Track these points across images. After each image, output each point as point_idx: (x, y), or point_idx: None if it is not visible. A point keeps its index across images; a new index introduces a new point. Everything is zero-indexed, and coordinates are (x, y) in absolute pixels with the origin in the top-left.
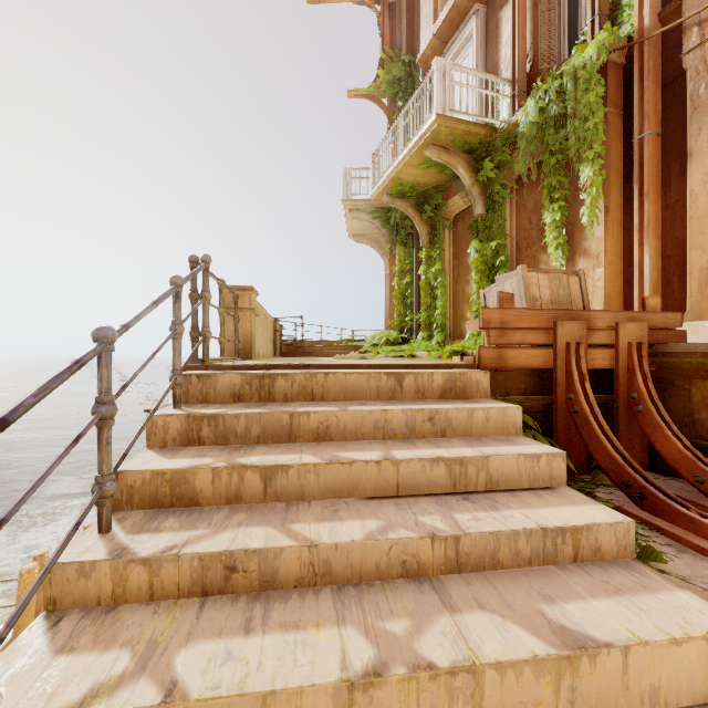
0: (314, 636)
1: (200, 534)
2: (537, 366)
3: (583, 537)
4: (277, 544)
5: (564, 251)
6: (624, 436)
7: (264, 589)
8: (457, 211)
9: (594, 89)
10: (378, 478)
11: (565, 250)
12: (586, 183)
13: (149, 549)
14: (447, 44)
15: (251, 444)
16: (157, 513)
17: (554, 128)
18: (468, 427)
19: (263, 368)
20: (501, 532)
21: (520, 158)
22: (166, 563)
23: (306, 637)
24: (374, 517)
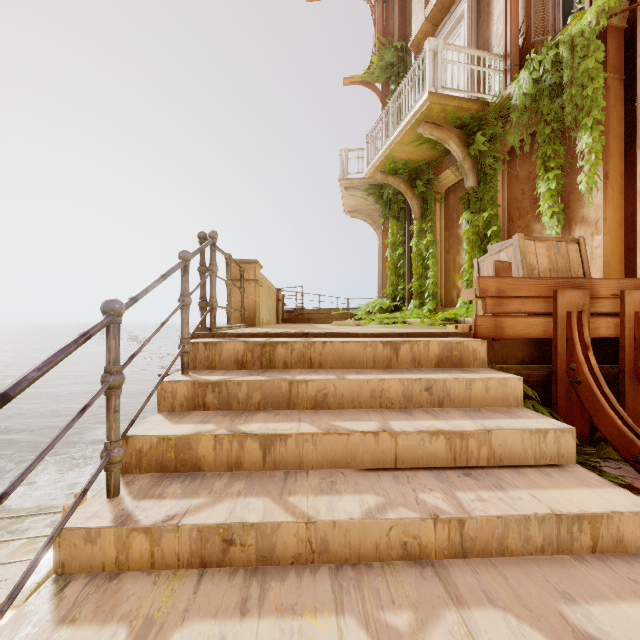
0: (311, 625)
1: (200, 503)
2: (535, 335)
3: (603, 525)
4: (274, 519)
5: (560, 220)
6: (630, 407)
7: (262, 563)
8: (448, 185)
9: (593, 55)
10: (376, 449)
11: (561, 218)
12: (584, 150)
13: (151, 517)
14: (438, 27)
15: (252, 410)
16: (162, 478)
17: (549, 98)
18: (466, 398)
19: (265, 336)
20: (510, 517)
21: (513, 130)
22: (166, 533)
23: (303, 626)
24: (372, 491)
